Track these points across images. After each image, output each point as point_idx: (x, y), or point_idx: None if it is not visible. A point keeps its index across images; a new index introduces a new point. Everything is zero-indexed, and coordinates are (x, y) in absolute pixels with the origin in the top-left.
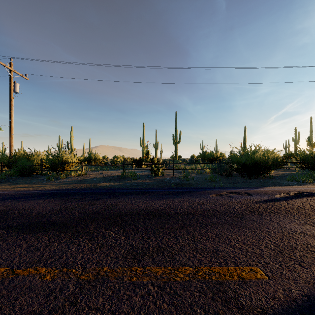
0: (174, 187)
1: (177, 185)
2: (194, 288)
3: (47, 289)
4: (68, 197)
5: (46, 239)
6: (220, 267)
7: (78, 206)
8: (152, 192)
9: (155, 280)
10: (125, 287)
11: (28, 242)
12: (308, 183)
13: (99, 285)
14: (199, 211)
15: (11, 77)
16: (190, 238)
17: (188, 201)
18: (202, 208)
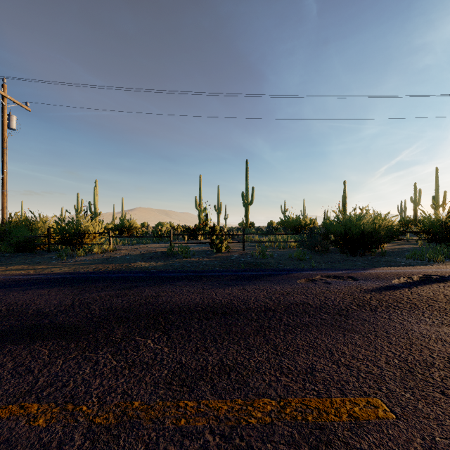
0: (245, 269)
1: (249, 266)
2: (279, 438)
3: (38, 443)
4: (86, 284)
5: (45, 353)
6: (319, 399)
7: (100, 299)
8: (213, 277)
9: (216, 423)
10: (167, 437)
11: (16, 359)
12: (437, 262)
13: (124, 435)
14: (283, 305)
15: (4, 106)
16: (271, 350)
17: (265, 289)
18: (286, 301)
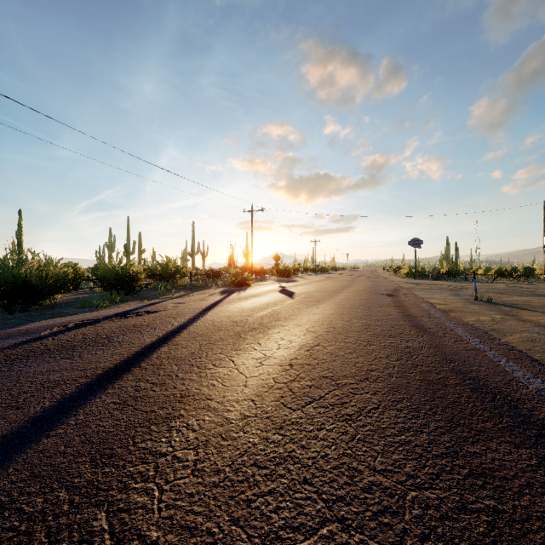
0: None
1: None
2: None
3: None
4: None
5: None
6: None
7: None
8: None
9: None
10: None
11: None
12: (103, 308)
13: None
14: None
15: None
16: None
17: None
18: None
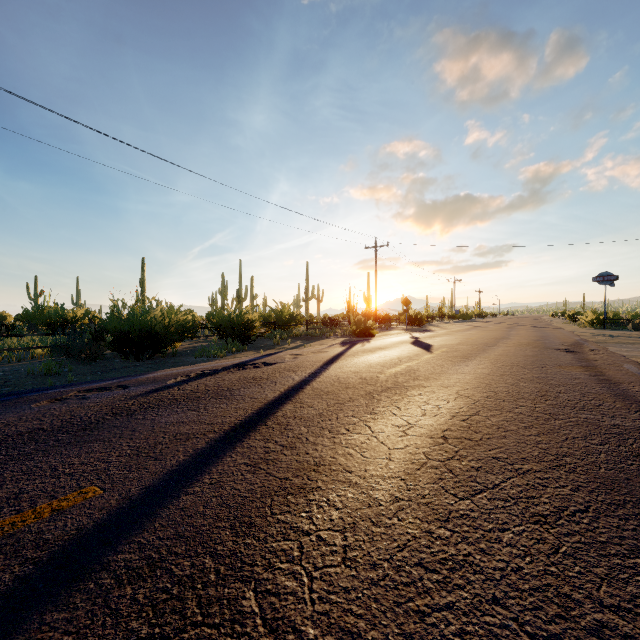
0: None
1: None
2: None
3: None
4: None
5: None
6: (19, 514)
7: None
8: None
9: None
10: None
11: None
12: (221, 358)
13: None
14: None
15: None
16: None
17: None
18: (0, 435)
